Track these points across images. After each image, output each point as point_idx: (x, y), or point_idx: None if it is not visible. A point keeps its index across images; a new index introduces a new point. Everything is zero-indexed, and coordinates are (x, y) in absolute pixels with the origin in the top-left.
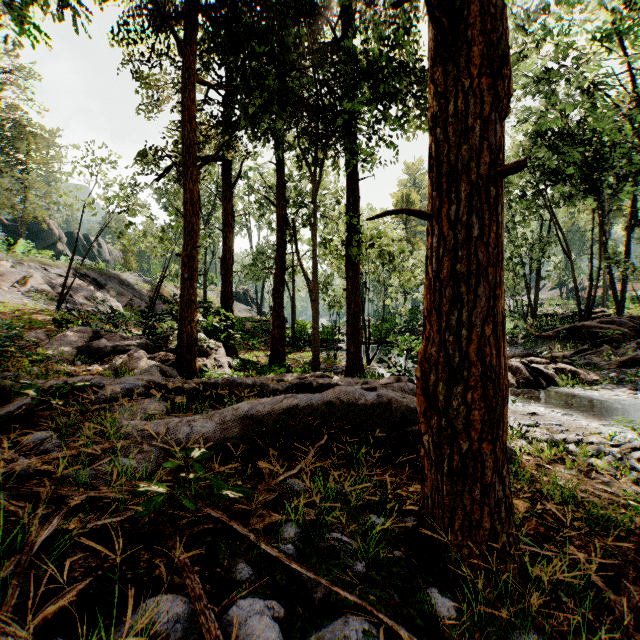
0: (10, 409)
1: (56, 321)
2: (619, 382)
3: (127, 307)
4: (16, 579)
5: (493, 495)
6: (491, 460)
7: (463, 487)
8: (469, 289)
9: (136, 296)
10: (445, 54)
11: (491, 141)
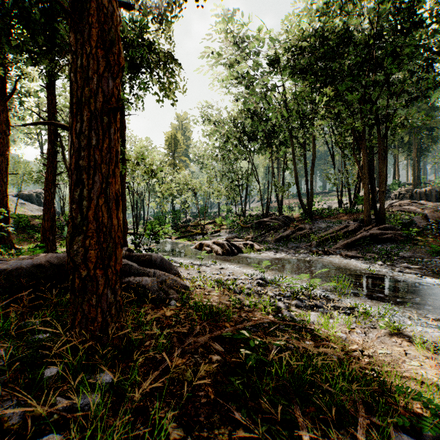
0: None
1: None
2: (272, 249)
3: None
4: None
5: (105, 301)
6: (102, 280)
7: (83, 298)
8: (89, 176)
9: None
10: (75, 27)
11: (104, 89)
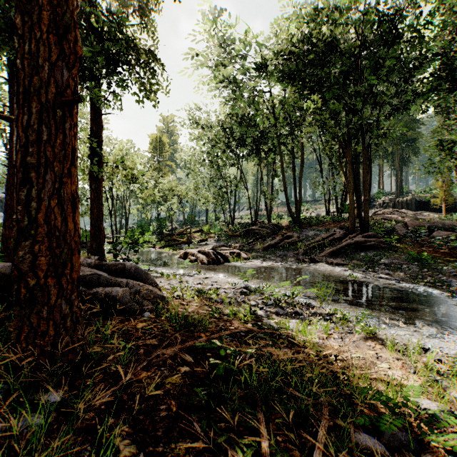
0: None
1: None
2: (260, 258)
3: None
4: None
5: (59, 312)
6: (55, 289)
7: (32, 310)
8: (39, 175)
9: None
10: (23, 8)
11: (58, 79)
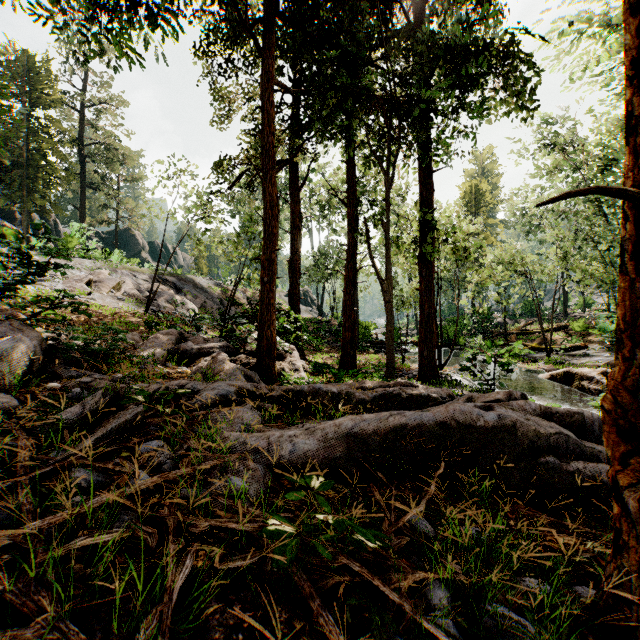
0: (126, 417)
1: (147, 323)
2: None
3: (201, 309)
4: (160, 639)
5: None
6: None
7: None
8: None
9: (208, 299)
10: None
11: None
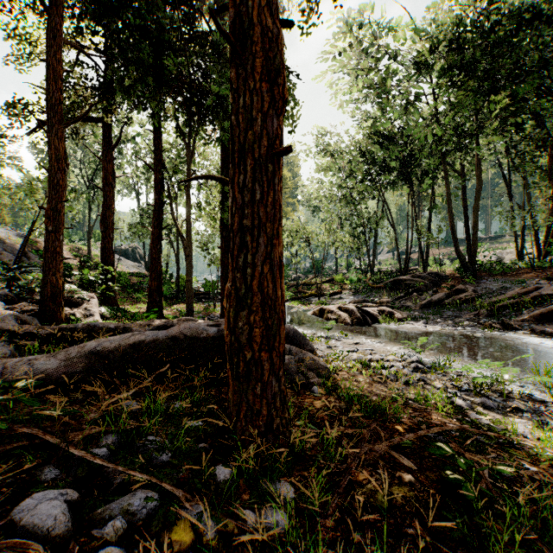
0: None
1: None
2: (419, 319)
3: None
4: None
5: (270, 390)
6: (268, 364)
7: (248, 386)
8: (253, 238)
9: (8, 250)
10: (237, 60)
11: (269, 130)
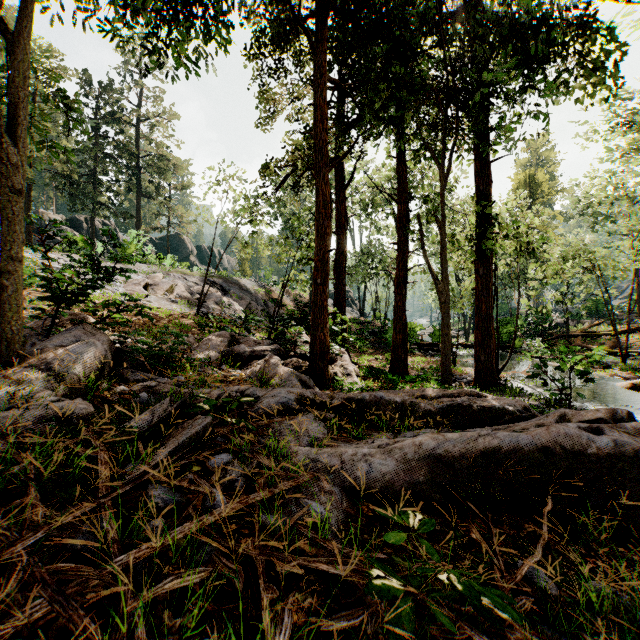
0: (196, 429)
1: (200, 325)
2: None
3: (247, 310)
4: None
5: None
6: None
7: None
8: None
9: (253, 300)
10: None
11: None
